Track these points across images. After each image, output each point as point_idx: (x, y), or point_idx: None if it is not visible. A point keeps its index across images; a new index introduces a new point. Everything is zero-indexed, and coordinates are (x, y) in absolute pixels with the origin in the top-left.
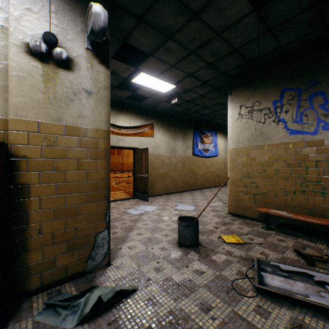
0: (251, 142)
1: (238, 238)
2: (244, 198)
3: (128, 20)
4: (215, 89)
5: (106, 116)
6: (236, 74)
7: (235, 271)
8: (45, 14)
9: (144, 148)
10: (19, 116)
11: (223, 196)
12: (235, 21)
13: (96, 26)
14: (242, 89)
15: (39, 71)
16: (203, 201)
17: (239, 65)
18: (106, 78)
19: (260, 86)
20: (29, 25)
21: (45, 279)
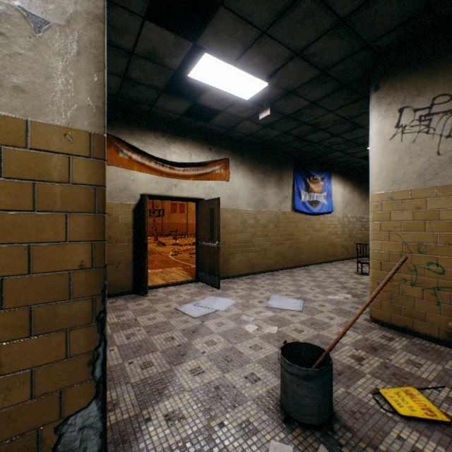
0: (427, 179)
1: (426, 402)
2: (410, 293)
3: None
4: (341, 87)
5: (92, 96)
6: (391, 45)
7: None
8: None
9: (213, 199)
10: None
11: (347, 280)
12: None
13: None
14: (405, 75)
15: None
16: (315, 290)
17: (405, 19)
18: None
19: (451, 61)
20: None
21: None
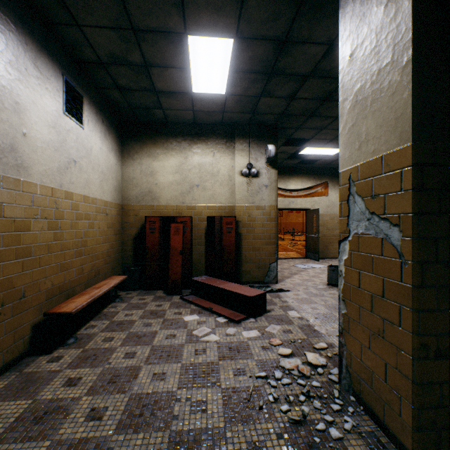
0: None
1: None
2: None
3: (289, 130)
4: None
5: (275, 197)
6: None
7: None
8: (247, 154)
9: (315, 209)
10: (238, 204)
11: None
12: None
13: (270, 156)
14: None
15: (245, 182)
16: None
17: None
18: (275, 176)
19: None
20: (241, 163)
21: (247, 279)
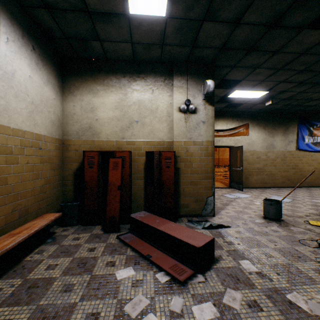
0: None
1: None
2: None
3: (225, 70)
4: (317, 84)
5: (212, 133)
6: None
7: (307, 237)
8: (185, 91)
9: (239, 146)
10: (176, 139)
11: None
12: (318, 42)
13: (208, 91)
14: None
15: (183, 118)
16: (305, 197)
17: None
18: (212, 112)
19: None
20: (180, 99)
21: (185, 212)
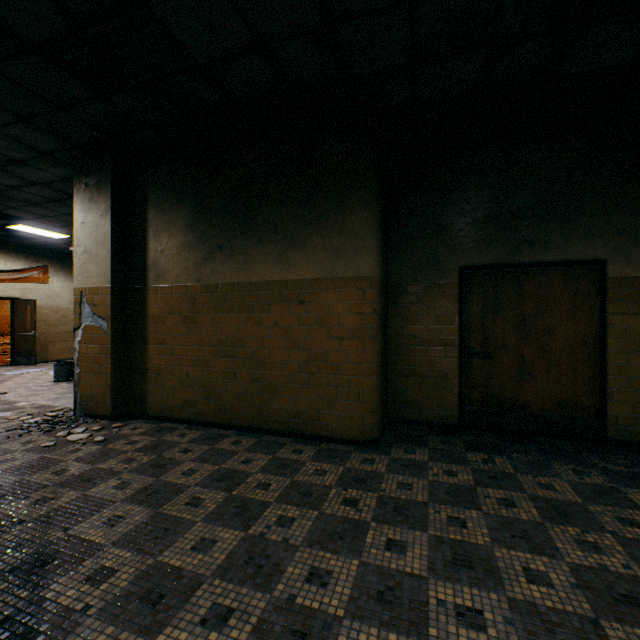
0: None
1: None
2: None
3: (1, 206)
4: None
5: None
6: None
7: None
8: None
9: (30, 300)
10: None
11: None
12: None
13: None
14: None
15: None
16: None
17: None
18: None
19: None
20: None
21: None
